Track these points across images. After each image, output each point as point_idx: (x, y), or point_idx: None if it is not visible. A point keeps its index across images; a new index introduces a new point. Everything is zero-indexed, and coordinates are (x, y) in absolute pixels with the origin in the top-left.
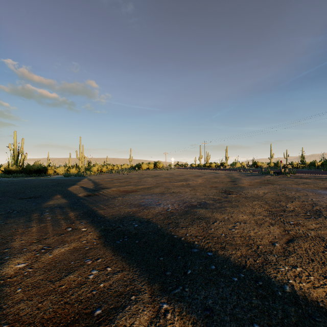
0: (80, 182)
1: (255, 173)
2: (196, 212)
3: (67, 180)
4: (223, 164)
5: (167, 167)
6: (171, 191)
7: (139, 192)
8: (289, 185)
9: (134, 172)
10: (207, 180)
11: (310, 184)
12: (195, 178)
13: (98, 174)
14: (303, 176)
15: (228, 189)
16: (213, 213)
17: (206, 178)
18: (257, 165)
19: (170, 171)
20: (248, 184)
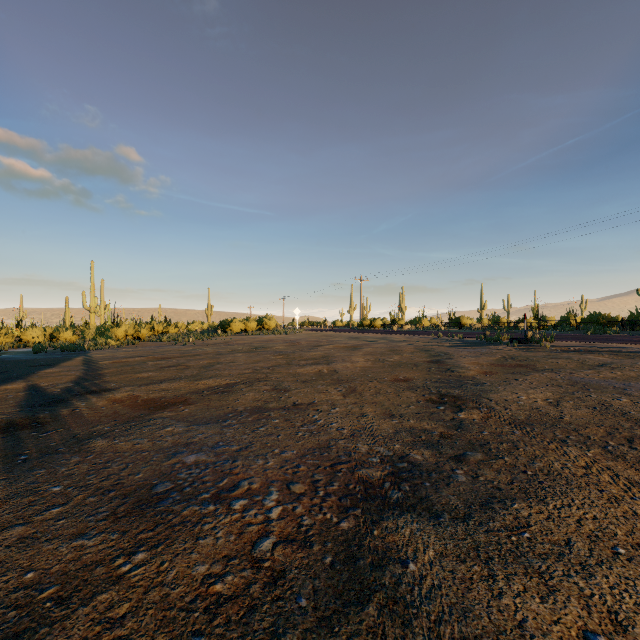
0: (51, 368)
1: (472, 341)
2: (408, 573)
3: (19, 363)
4: (396, 321)
5: (285, 328)
6: (288, 403)
7: (190, 406)
8: (578, 371)
9: (212, 340)
10: (377, 358)
11: (621, 369)
12: (348, 354)
13: (126, 346)
14: (573, 346)
15: (443, 388)
16: (497, 582)
17: (372, 352)
18: (461, 324)
19: (291, 336)
20: (479, 371)
